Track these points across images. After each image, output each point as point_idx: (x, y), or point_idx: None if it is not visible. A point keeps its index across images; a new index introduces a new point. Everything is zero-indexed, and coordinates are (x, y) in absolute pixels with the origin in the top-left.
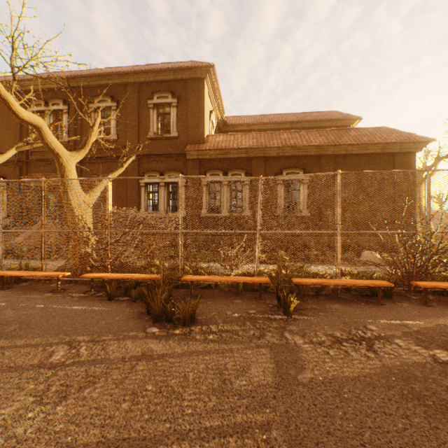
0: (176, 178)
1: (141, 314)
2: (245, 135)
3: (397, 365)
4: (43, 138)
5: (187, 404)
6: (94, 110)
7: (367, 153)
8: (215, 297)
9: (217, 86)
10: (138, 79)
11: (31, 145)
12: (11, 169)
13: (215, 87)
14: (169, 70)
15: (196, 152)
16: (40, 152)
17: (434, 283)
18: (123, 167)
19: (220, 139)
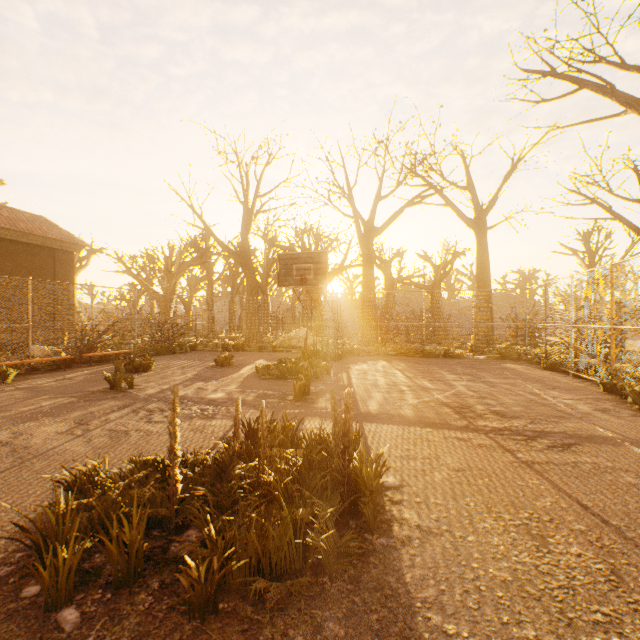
0: None
1: None
2: None
3: (86, 379)
4: None
5: (2, 402)
6: None
7: (26, 242)
8: None
9: None
10: None
11: None
12: None
13: None
14: None
15: None
16: None
17: (96, 353)
18: None
19: None
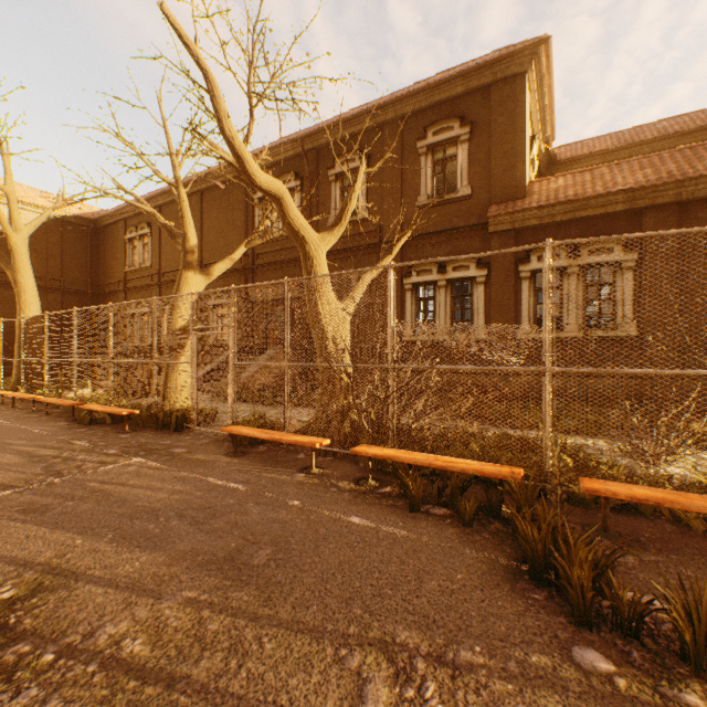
0: (467, 271)
1: (510, 576)
2: (618, 166)
3: None
4: (284, 215)
5: None
6: (334, 179)
7: None
8: (690, 553)
9: (548, 83)
10: (401, 110)
11: (262, 238)
12: (236, 281)
13: (542, 88)
14: (455, 77)
15: (508, 217)
16: (267, 253)
17: None
18: (391, 254)
19: (559, 184)
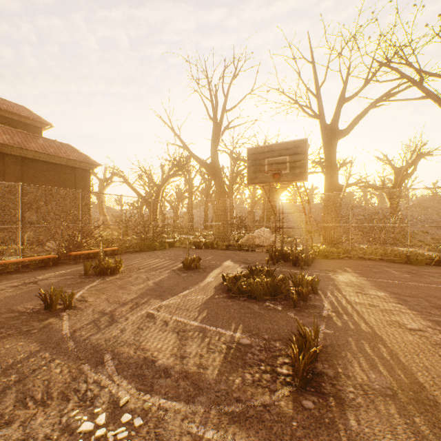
0: None
1: None
2: None
3: (48, 284)
4: None
5: None
6: None
7: (54, 162)
8: None
9: None
10: None
11: None
12: None
13: None
14: None
15: None
16: None
17: (81, 252)
18: None
19: None
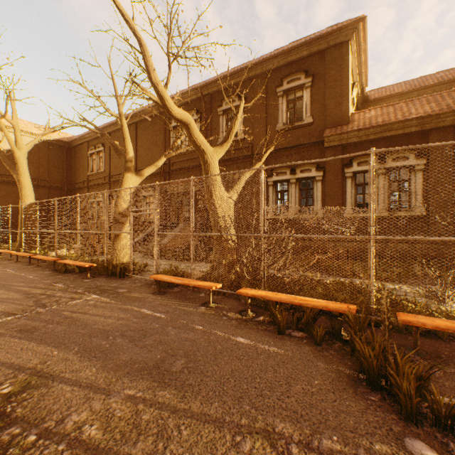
0: (309, 173)
1: (353, 383)
2: (412, 101)
3: None
4: (191, 135)
5: None
6: (222, 114)
7: None
8: None
9: (364, 47)
10: (266, 68)
11: (175, 152)
12: (158, 180)
13: (360, 51)
14: (302, 45)
15: (337, 137)
16: (178, 162)
17: None
18: (260, 161)
19: (372, 114)
